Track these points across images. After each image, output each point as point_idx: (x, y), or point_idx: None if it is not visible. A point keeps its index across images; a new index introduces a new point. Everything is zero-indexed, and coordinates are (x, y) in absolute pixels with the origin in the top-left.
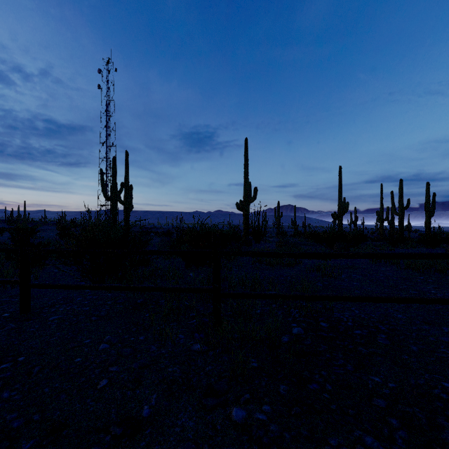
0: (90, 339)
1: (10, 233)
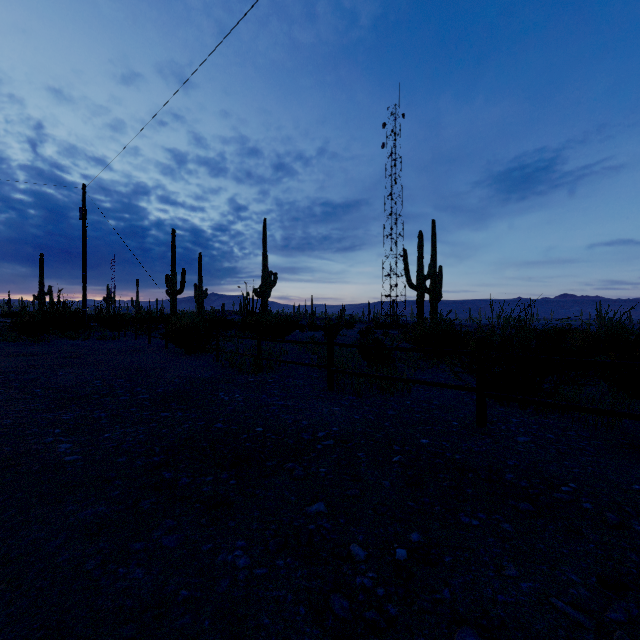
0: (634, 484)
1: (324, 330)
